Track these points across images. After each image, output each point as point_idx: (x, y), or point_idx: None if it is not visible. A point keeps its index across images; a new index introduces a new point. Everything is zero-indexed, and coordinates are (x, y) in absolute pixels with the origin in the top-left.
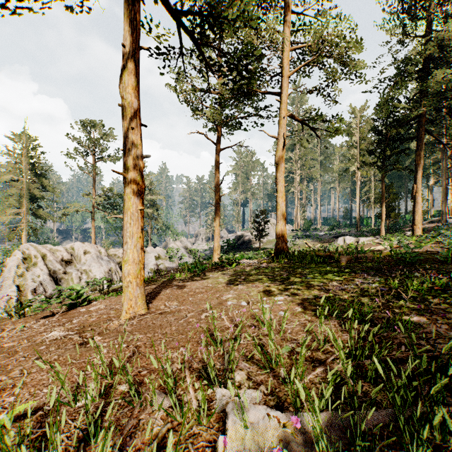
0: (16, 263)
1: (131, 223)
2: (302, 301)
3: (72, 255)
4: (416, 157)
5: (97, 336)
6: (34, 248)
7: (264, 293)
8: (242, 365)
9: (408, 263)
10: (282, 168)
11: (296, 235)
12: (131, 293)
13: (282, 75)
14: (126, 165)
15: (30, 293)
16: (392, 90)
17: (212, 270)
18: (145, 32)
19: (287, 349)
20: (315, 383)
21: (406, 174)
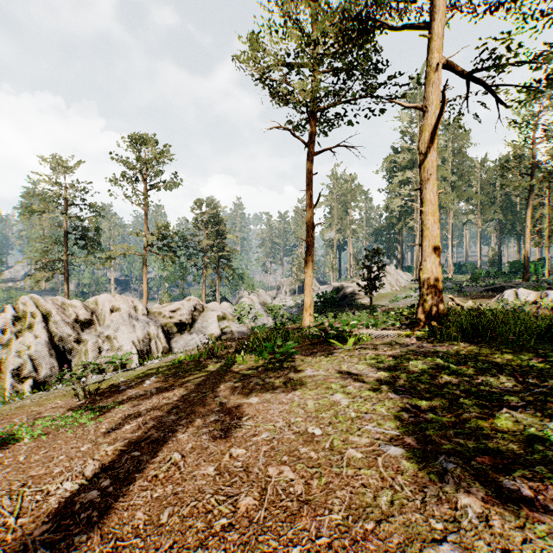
0: (2, 325)
1: None
2: None
3: (94, 313)
4: None
5: None
6: (33, 303)
7: None
8: None
9: None
10: (433, 160)
11: None
12: None
13: None
14: None
15: (9, 375)
16: None
17: (308, 351)
18: None
19: None
20: None
21: None
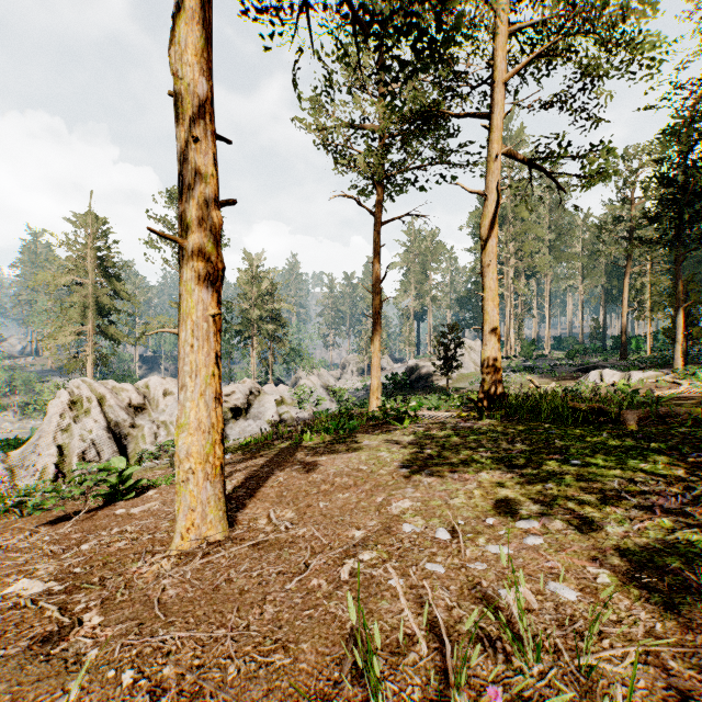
0: (59, 410)
1: (194, 345)
2: (597, 543)
3: (146, 397)
4: None
5: (94, 612)
6: (87, 387)
7: (485, 502)
8: None
9: None
10: (493, 247)
11: (509, 366)
12: (194, 495)
13: (494, 79)
14: (184, 221)
15: (75, 459)
16: (701, 98)
17: (368, 429)
18: None
19: None
20: None
21: None
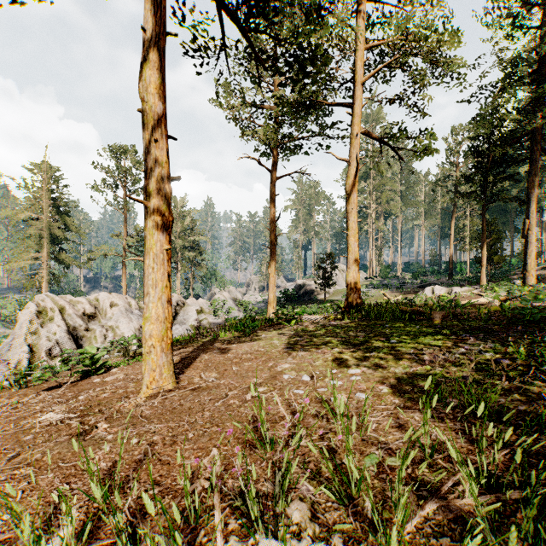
0: (29, 318)
1: (154, 268)
2: (388, 377)
3: (96, 308)
4: (528, 185)
5: (102, 422)
6: (50, 300)
7: (333, 363)
8: (303, 488)
9: (528, 322)
10: (354, 199)
11: (371, 284)
12: (154, 361)
13: (355, 81)
14: (148, 190)
15: (43, 354)
16: (496, 98)
17: (266, 328)
18: (177, 18)
19: (373, 459)
20: (426, 533)
21: (512, 207)
